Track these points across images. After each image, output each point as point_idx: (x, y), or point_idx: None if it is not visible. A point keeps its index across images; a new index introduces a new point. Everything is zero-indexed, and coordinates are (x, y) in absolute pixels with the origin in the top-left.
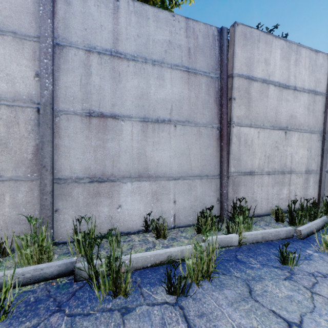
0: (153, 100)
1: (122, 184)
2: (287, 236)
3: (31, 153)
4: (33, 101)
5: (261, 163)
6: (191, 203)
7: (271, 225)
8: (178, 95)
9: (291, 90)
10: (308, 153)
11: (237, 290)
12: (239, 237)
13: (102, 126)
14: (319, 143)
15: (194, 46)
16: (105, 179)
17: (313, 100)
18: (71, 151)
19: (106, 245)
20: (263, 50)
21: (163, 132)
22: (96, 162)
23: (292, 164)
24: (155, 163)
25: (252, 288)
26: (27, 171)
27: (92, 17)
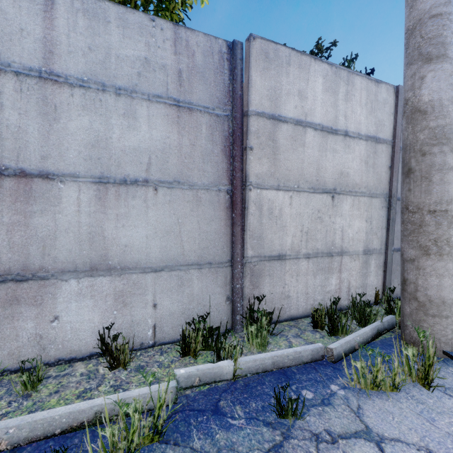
0: (117, 149)
1: (60, 282)
2: (313, 357)
3: None
4: None
5: (296, 242)
6: (183, 306)
7: (303, 336)
8: (160, 141)
9: (340, 137)
10: (368, 225)
11: None
12: (234, 366)
13: (24, 192)
14: (383, 211)
15: (188, 67)
16: (29, 275)
17: (374, 150)
18: None
19: (20, 387)
20: (296, 78)
21: (135, 200)
22: (11, 249)
23: (343, 242)
24: (121, 248)
25: None
26: None
27: (4, 14)
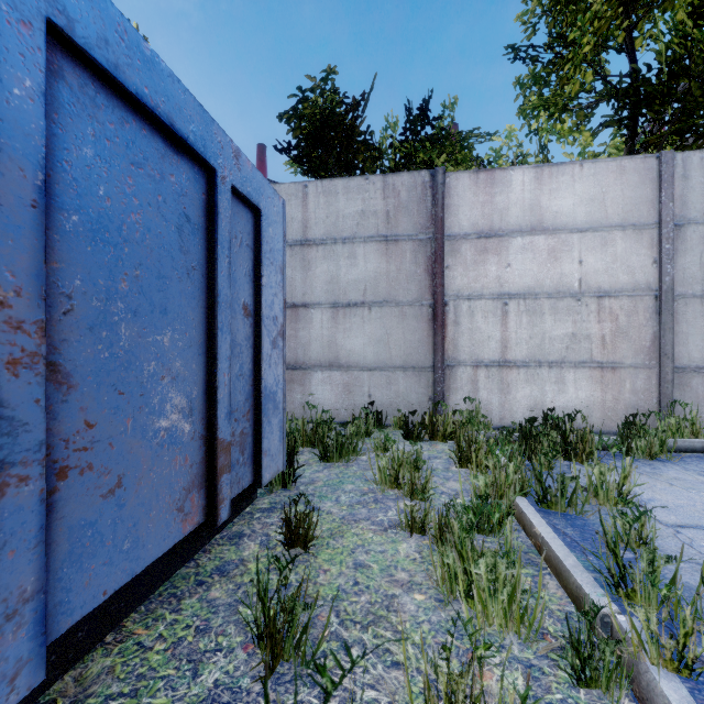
0: None
1: None
2: None
3: (649, 341)
4: (650, 288)
5: None
6: None
7: None
8: None
9: None
10: None
11: None
12: None
13: None
14: None
15: None
16: None
17: None
18: (689, 338)
19: None
20: None
21: None
22: None
23: None
24: None
25: None
26: (645, 359)
27: None
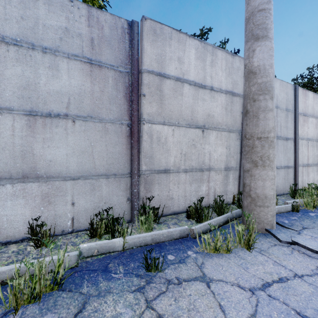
0: (44, 91)
1: None
2: (181, 235)
3: None
4: None
5: (177, 161)
6: (95, 204)
7: (179, 223)
8: (77, 87)
9: (207, 90)
10: (227, 151)
11: (63, 314)
12: (123, 241)
13: None
14: (238, 141)
15: (98, 37)
16: None
17: (231, 100)
18: None
19: None
20: (176, 49)
21: (58, 128)
22: None
23: (211, 162)
24: (46, 162)
25: (84, 308)
26: None
27: None
